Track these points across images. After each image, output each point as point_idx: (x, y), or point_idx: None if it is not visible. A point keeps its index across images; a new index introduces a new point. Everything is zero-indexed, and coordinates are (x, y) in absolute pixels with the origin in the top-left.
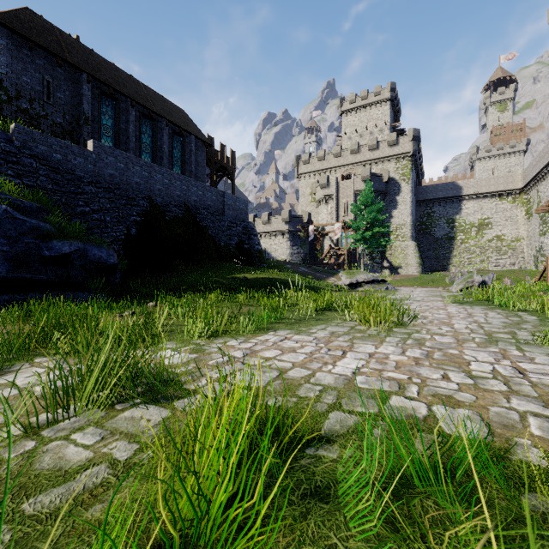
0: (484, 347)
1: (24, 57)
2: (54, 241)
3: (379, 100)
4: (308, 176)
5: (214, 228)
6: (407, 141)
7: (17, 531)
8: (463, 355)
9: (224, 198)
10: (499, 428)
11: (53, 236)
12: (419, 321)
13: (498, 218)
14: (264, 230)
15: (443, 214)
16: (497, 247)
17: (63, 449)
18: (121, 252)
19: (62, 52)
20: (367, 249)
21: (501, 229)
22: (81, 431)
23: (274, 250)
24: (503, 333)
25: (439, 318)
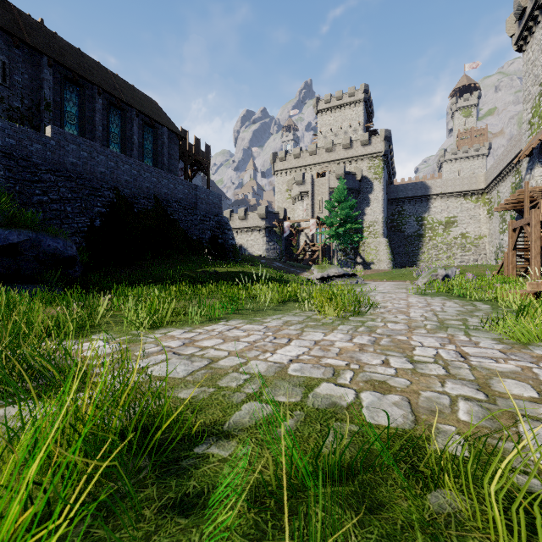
0: (433, 333)
1: None
2: None
3: (353, 101)
4: (284, 173)
5: (185, 222)
6: (379, 141)
7: None
8: (410, 341)
9: (196, 192)
10: (425, 414)
11: None
12: (378, 310)
13: (463, 216)
14: (241, 226)
15: (413, 212)
16: (461, 244)
17: None
18: (83, 244)
19: (19, 33)
20: (340, 245)
21: (465, 227)
22: None
23: (251, 245)
24: (455, 320)
25: (398, 308)
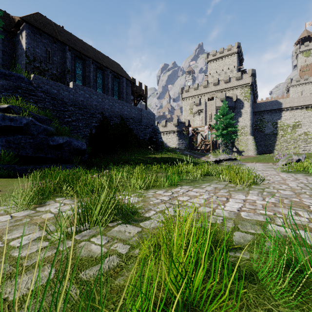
0: None
1: (37, 38)
2: (55, 137)
3: (230, 53)
4: (188, 99)
5: (136, 129)
6: (247, 76)
7: (82, 289)
8: (303, 202)
9: (142, 112)
10: None
11: (54, 134)
12: (266, 182)
13: (305, 121)
14: (163, 130)
15: (270, 119)
16: (304, 139)
17: (89, 246)
18: (87, 143)
19: (56, 35)
20: (224, 140)
21: (307, 128)
22: (95, 237)
23: (169, 141)
24: None
25: (277, 180)
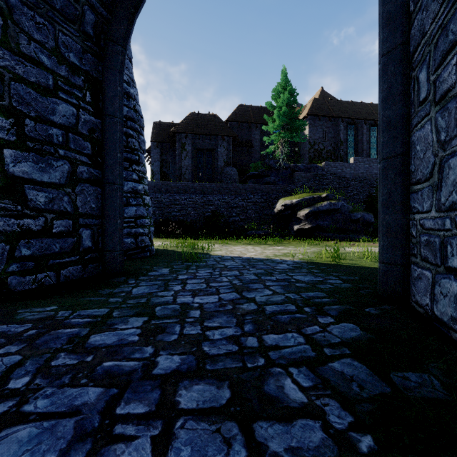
0: None
1: (316, 124)
2: (355, 213)
3: None
4: None
5: None
6: None
7: None
8: None
9: None
10: None
11: (353, 211)
12: None
13: None
14: None
15: None
16: None
17: None
18: None
19: (330, 113)
20: None
21: None
22: None
23: None
24: None
25: None
